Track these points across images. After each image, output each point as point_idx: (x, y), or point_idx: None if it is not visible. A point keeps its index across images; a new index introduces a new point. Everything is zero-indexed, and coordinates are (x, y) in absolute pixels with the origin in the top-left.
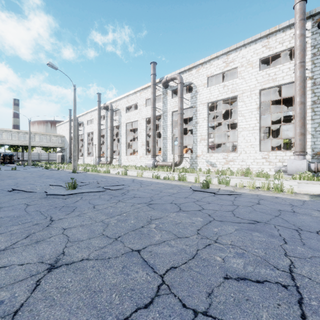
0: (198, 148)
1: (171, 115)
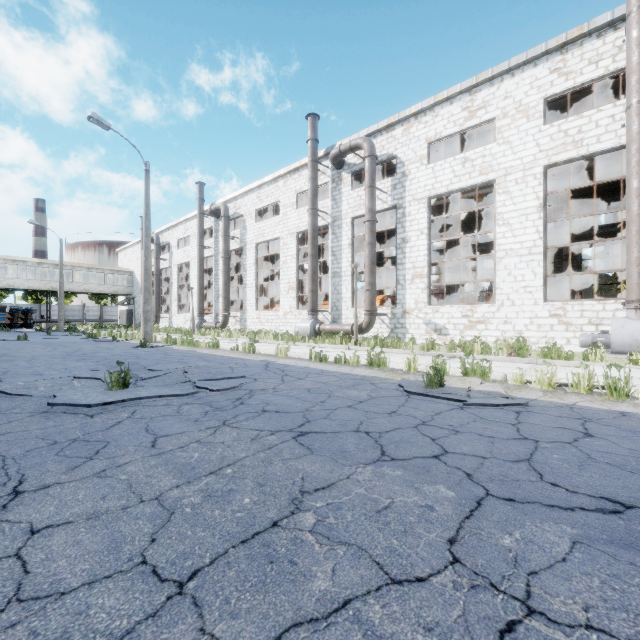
0: (408, 294)
1: (349, 226)
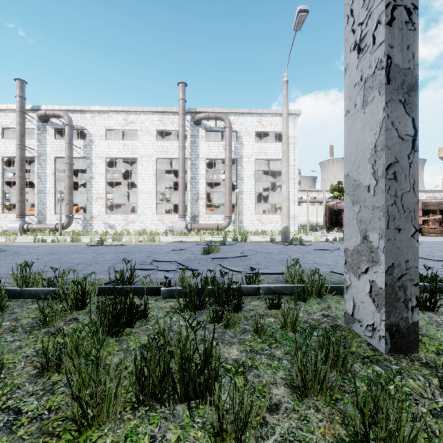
0: (94, 207)
1: (53, 162)
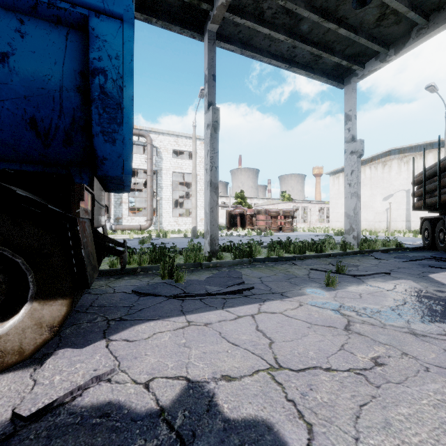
0: None
1: None
